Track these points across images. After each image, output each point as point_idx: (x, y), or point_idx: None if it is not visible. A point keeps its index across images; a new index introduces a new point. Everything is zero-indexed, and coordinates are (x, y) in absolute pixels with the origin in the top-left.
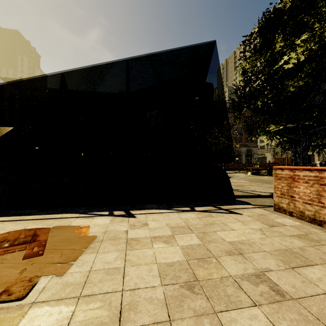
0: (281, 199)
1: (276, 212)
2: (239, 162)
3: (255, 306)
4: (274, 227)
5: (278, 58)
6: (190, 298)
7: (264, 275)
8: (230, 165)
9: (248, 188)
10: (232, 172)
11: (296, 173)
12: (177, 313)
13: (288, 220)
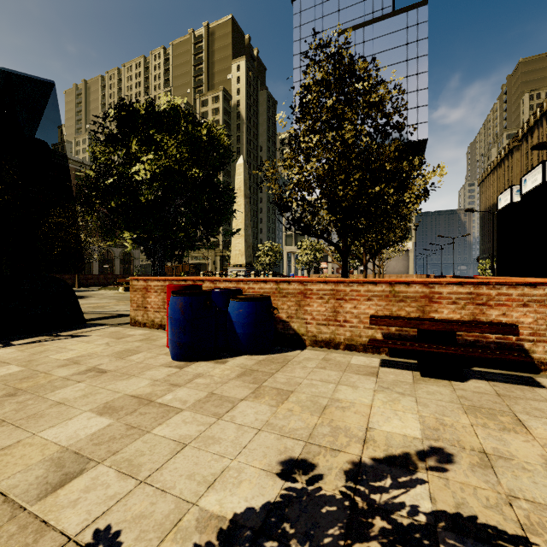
0: (138, 312)
1: (133, 327)
2: (109, 273)
3: (80, 383)
4: (123, 339)
5: (133, 161)
6: (11, 399)
7: (95, 368)
8: (91, 277)
9: (112, 308)
10: (94, 290)
11: (149, 283)
12: None
13: (140, 331)
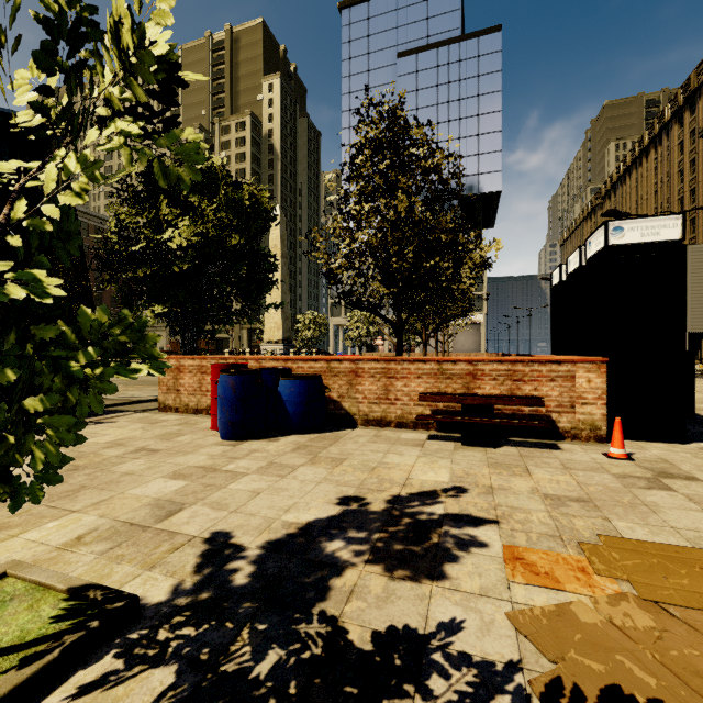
0: (168, 395)
1: (162, 412)
2: None
3: (137, 459)
4: (157, 423)
5: (164, 225)
6: (77, 473)
7: (144, 448)
8: None
9: (123, 394)
10: None
11: (182, 363)
12: (70, 479)
13: (173, 416)
